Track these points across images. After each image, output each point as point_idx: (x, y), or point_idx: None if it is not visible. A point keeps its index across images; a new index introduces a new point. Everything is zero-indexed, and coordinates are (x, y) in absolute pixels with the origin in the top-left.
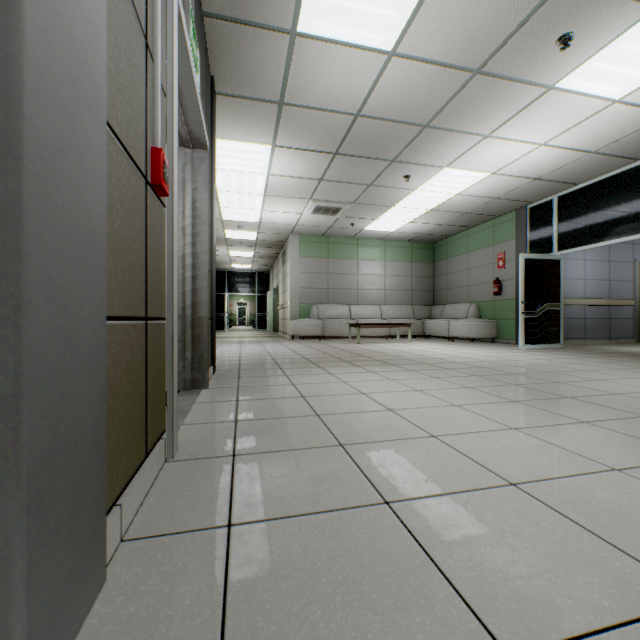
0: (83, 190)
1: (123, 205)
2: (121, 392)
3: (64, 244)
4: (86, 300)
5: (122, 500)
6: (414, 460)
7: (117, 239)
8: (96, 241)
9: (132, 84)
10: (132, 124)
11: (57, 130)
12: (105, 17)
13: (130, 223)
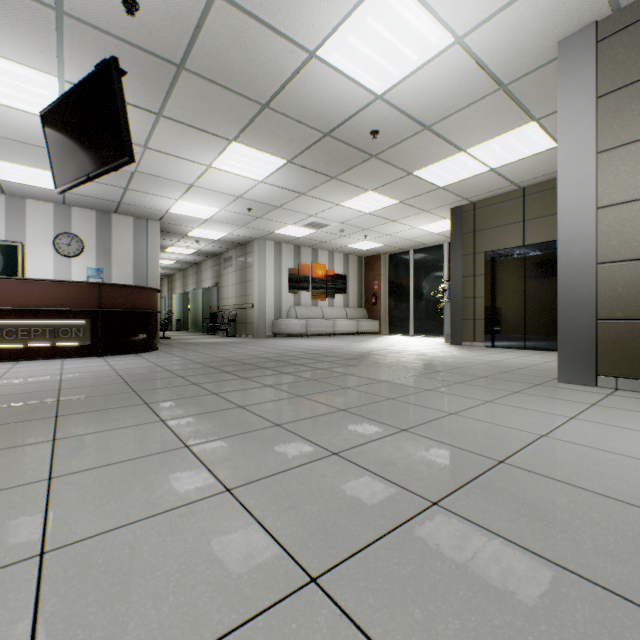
0: (579, 292)
1: (626, 281)
2: (624, 344)
3: (570, 306)
4: (581, 316)
5: (619, 378)
6: (638, 420)
7: (619, 294)
8: (587, 301)
9: (639, 231)
10: (639, 246)
11: (567, 286)
12: (594, 243)
13: (636, 284)
